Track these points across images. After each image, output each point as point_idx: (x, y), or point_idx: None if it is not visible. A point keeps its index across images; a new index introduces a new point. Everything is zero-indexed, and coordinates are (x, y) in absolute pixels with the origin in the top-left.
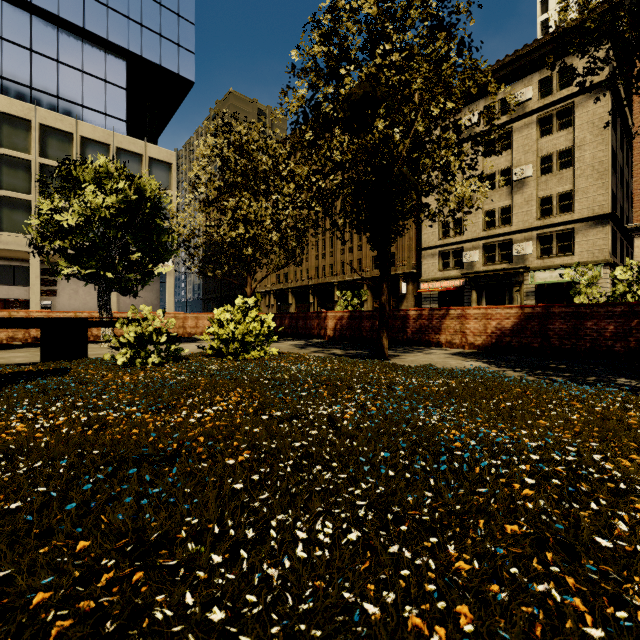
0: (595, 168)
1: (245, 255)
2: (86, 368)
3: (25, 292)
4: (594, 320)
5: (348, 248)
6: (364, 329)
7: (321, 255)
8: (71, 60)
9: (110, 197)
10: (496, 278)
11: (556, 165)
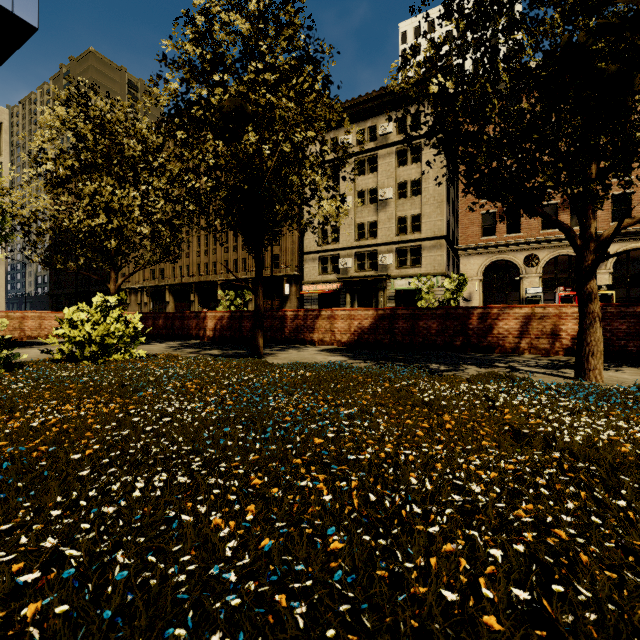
0: (436, 198)
1: (108, 247)
2: None
3: None
4: (424, 320)
5: (232, 246)
6: (245, 329)
7: (203, 252)
8: None
9: None
10: (366, 283)
11: (410, 192)
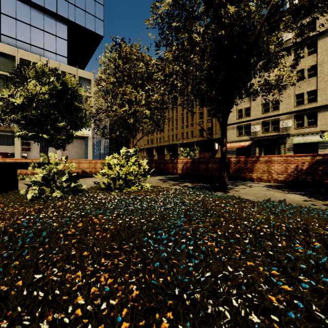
0: None
1: (129, 124)
2: (2, 201)
3: (13, 149)
4: None
5: (185, 125)
6: (201, 169)
7: (171, 129)
8: (37, 24)
9: (45, 87)
10: (270, 140)
11: (306, 75)
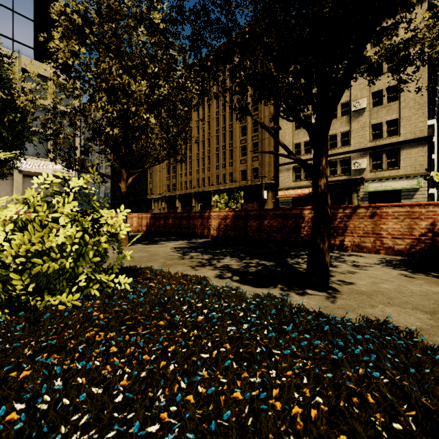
0: (416, 101)
1: (117, 144)
2: None
3: None
4: None
5: (222, 164)
6: (250, 229)
7: (201, 170)
8: None
9: None
10: (338, 187)
11: (385, 99)
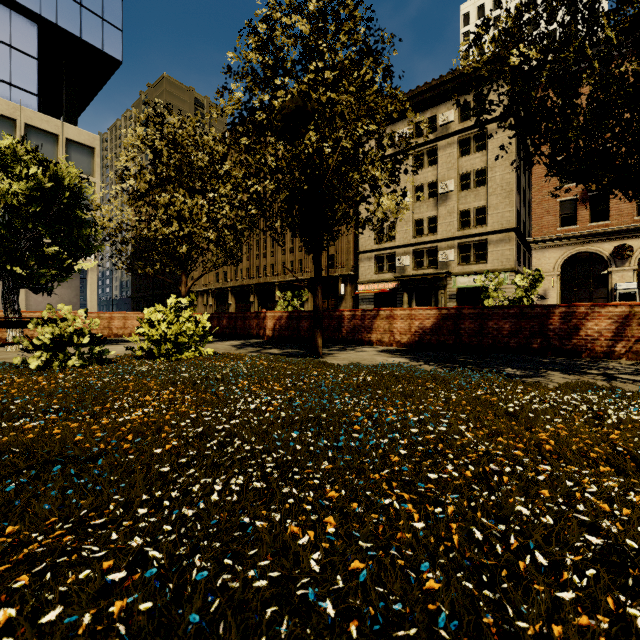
0: (503, 188)
1: (179, 253)
2: None
3: None
4: (495, 320)
5: (289, 248)
6: (302, 329)
7: (262, 254)
8: None
9: (19, 183)
10: (424, 282)
11: (473, 182)
